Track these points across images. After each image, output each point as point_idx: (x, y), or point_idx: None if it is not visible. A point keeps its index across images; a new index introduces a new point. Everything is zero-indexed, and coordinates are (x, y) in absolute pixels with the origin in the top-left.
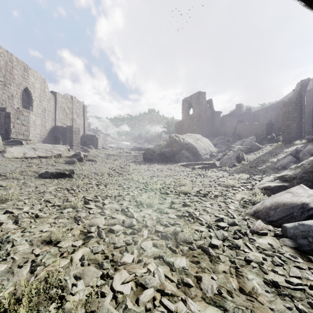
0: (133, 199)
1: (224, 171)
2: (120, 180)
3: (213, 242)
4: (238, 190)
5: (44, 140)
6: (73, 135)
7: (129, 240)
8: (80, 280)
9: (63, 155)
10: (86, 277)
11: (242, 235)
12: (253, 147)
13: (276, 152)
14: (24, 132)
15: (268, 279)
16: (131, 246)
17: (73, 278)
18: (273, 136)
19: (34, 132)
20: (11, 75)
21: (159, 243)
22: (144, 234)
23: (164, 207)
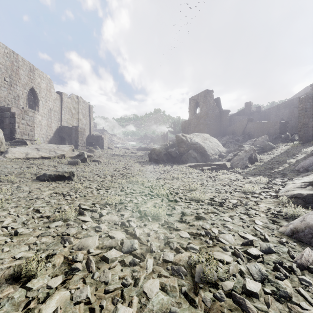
0: (136, 208)
1: (236, 173)
2: (123, 183)
3: (249, 287)
4: (261, 198)
5: (50, 140)
6: (78, 135)
7: (126, 279)
8: None
9: (67, 156)
10: None
11: (287, 271)
12: (266, 147)
13: (293, 153)
14: (29, 132)
15: None
16: (130, 289)
17: None
18: (287, 135)
19: (40, 133)
20: (16, 75)
21: (169, 284)
22: (148, 266)
23: (173, 219)
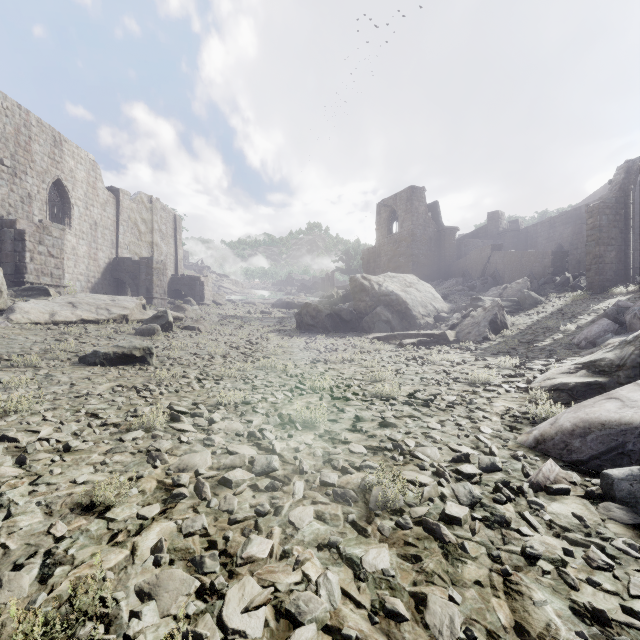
0: (274, 410)
1: (465, 351)
2: (248, 370)
3: (449, 511)
4: (498, 393)
5: (95, 287)
6: (153, 276)
7: (263, 505)
8: (150, 603)
9: (133, 318)
10: (163, 594)
11: (514, 494)
12: (524, 302)
13: (574, 312)
14: (53, 270)
15: (580, 601)
16: (268, 519)
17: (134, 594)
18: (566, 278)
19: (75, 271)
20: (26, 153)
21: (329, 512)
22: (295, 490)
23: (339, 428)
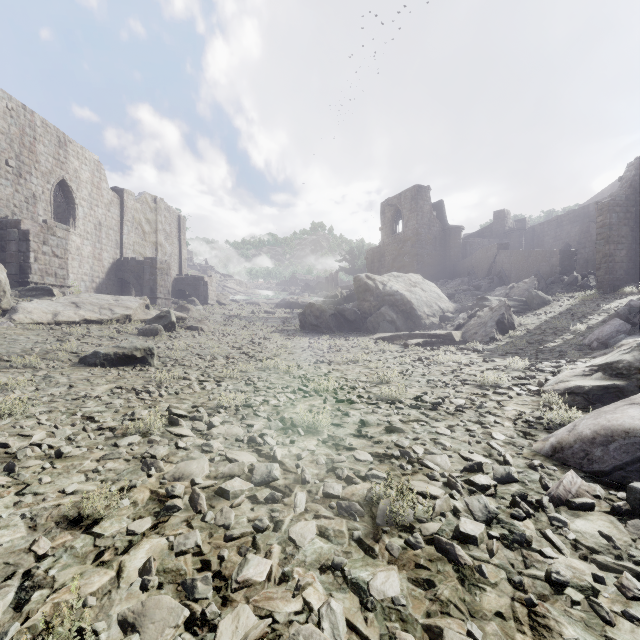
0: (276, 414)
1: (471, 351)
2: (250, 371)
3: (464, 529)
4: (509, 396)
5: (99, 287)
6: (157, 276)
7: (261, 520)
8: (132, 638)
9: (136, 318)
10: (148, 625)
11: (532, 508)
12: (532, 301)
13: (584, 312)
14: (57, 270)
15: (617, 639)
16: (267, 535)
17: (116, 625)
18: (575, 277)
19: (80, 271)
20: (31, 154)
21: (332, 528)
22: (297, 503)
23: (343, 433)
